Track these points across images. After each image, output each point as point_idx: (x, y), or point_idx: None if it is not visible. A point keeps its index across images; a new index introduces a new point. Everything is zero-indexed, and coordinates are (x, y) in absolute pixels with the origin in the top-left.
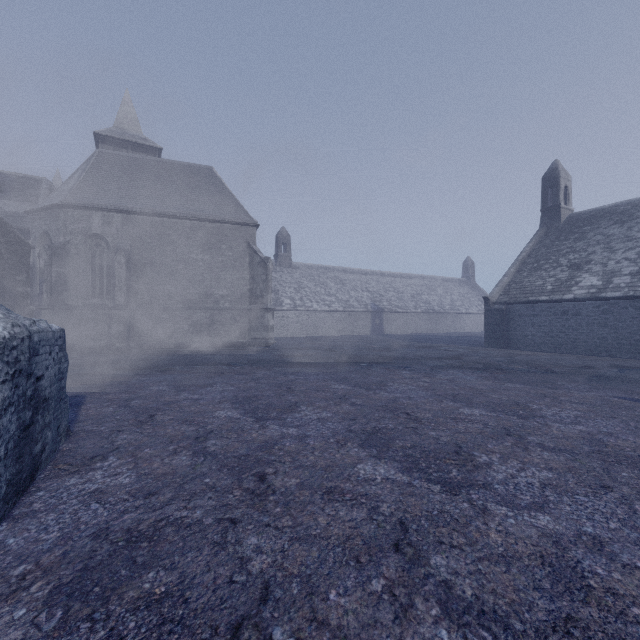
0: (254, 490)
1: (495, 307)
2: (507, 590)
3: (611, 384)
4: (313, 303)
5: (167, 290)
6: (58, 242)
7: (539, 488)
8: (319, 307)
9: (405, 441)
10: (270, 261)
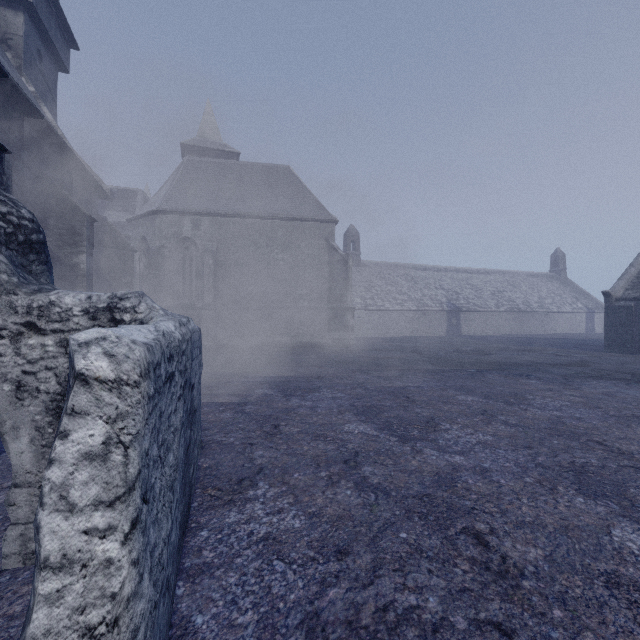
0: (486, 563)
1: (620, 304)
2: None
3: None
4: (384, 302)
5: (249, 290)
6: (154, 246)
7: None
8: (391, 306)
9: None
10: (350, 258)
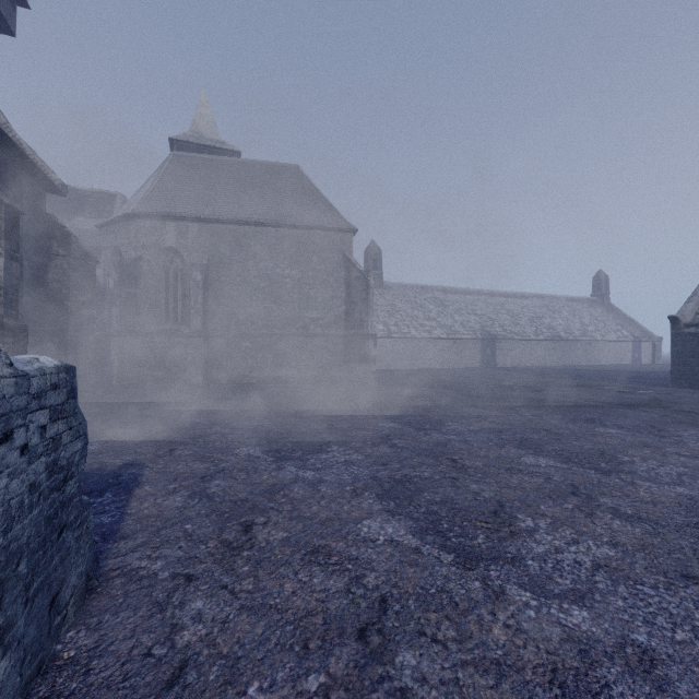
0: None
1: (690, 331)
2: None
3: None
4: (410, 329)
5: (249, 313)
6: (129, 258)
7: None
8: (418, 334)
9: None
10: (371, 275)
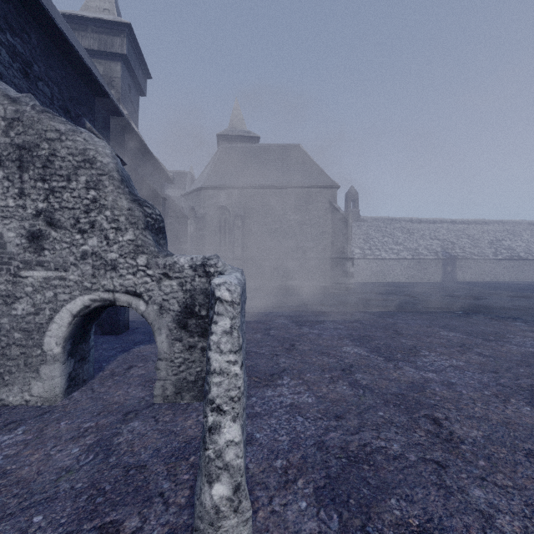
0: (437, 434)
1: None
2: None
3: None
4: (381, 252)
5: (268, 244)
6: (200, 214)
7: None
8: (387, 255)
9: None
10: (350, 216)
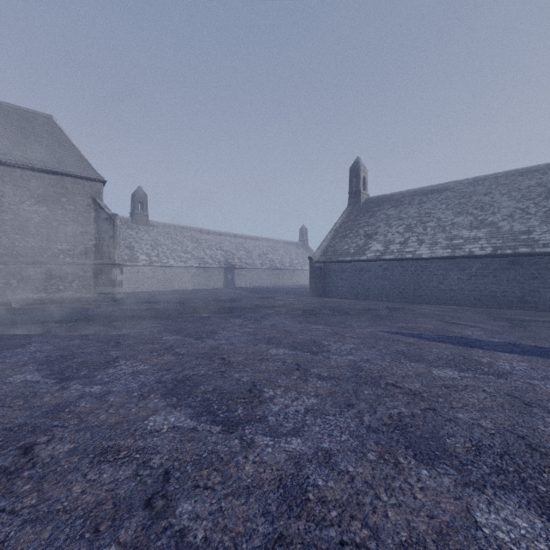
0: (8, 467)
1: (316, 265)
2: (237, 523)
3: (381, 322)
4: (170, 259)
5: None
6: None
7: (303, 414)
8: (175, 263)
9: (209, 386)
10: (118, 218)
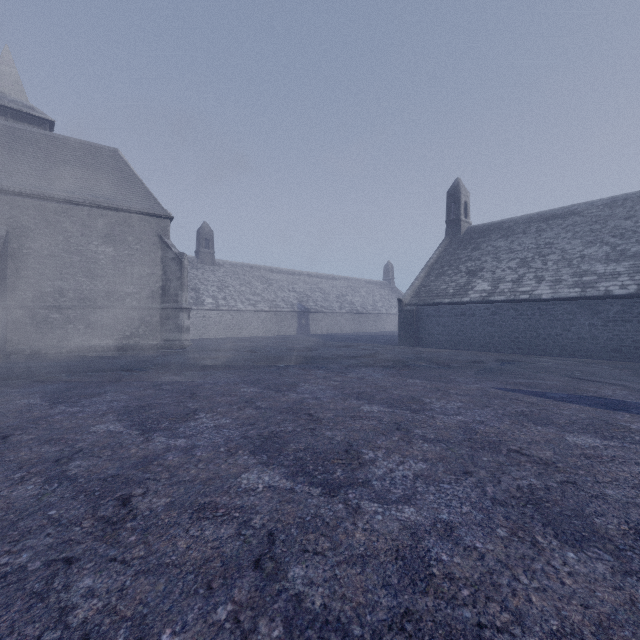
0: (110, 518)
1: (407, 308)
2: (356, 593)
3: (492, 376)
4: (237, 303)
5: (57, 286)
6: None
7: (412, 480)
8: (244, 307)
9: (299, 444)
10: (185, 257)
